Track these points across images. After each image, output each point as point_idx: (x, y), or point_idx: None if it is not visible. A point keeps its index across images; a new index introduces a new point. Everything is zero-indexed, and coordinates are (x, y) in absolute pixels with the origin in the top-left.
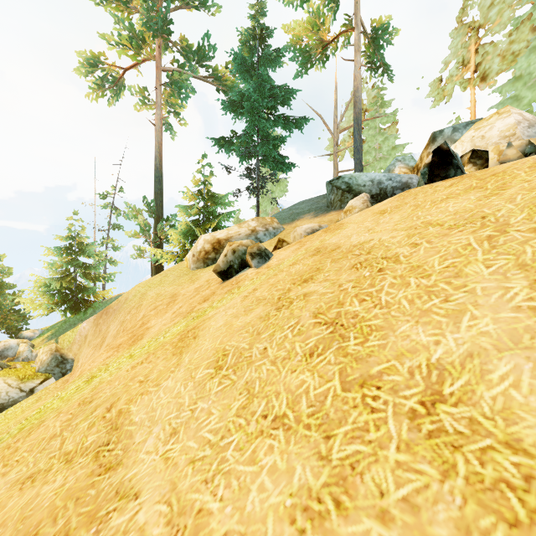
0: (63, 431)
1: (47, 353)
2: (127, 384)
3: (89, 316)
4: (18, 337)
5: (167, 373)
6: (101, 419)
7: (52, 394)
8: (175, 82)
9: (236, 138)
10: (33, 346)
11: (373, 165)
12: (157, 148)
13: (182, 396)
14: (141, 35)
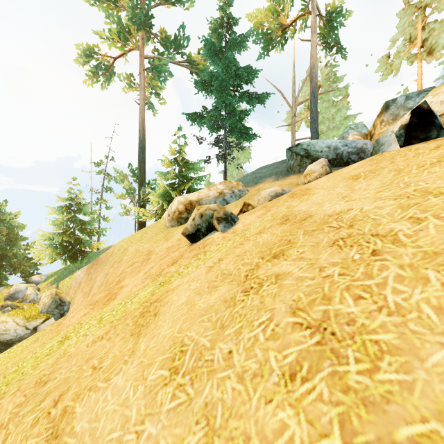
0: (9, 422)
1: (48, 296)
2: (81, 368)
3: (84, 264)
4: (28, 281)
5: (120, 362)
6: (46, 415)
7: (47, 336)
8: (155, 67)
9: (207, 113)
10: (39, 289)
11: (327, 133)
12: (141, 123)
13: (130, 406)
14: (128, 29)
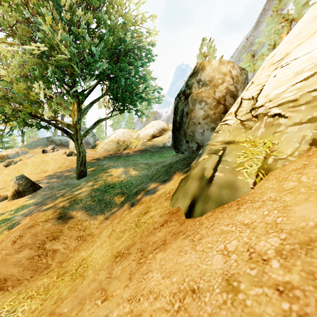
0: None
1: None
2: None
3: None
4: None
5: None
6: None
7: None
8: None
9: None
10: None
11: None
12: None
13: (1, 177)
14: None
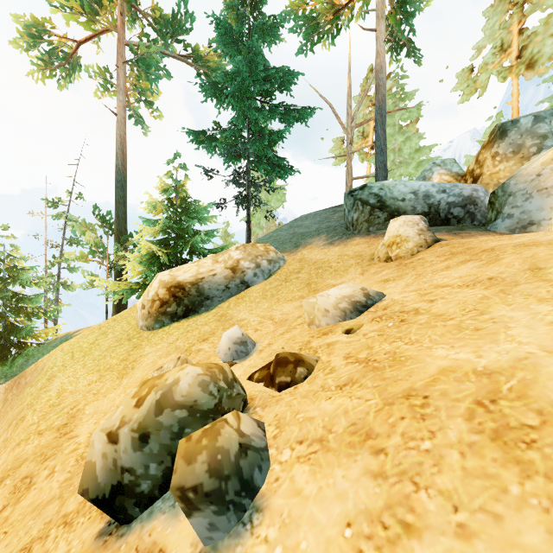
0: None
1: None
2: None
3: (17, 369)
4: None
5: None
6: None
7: None
8: (142, 59)
9: (220, 132)
10: None
11: (392, 171)
12: (119, 144)
13: None
14: None
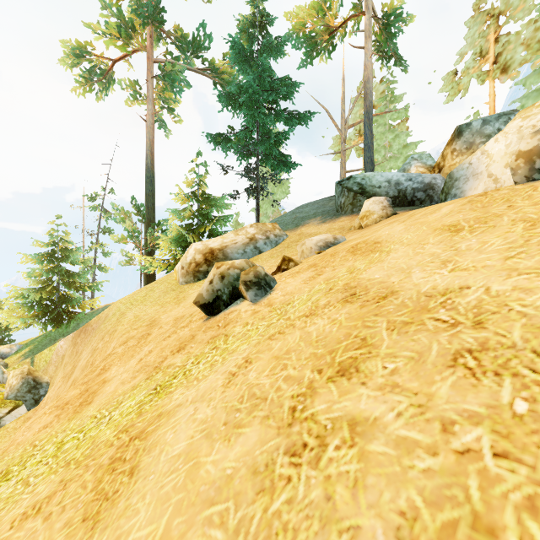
0: None
1: (17, 376)
2: None
3: (71, 330)
4: None
5: None
6: None
7: (7, 439)
8: (168, 74)
9: (234, 135)
10: (7, 365)
11: (383, 165)
12: (149, 146)
13: None
14: (131, 23)
